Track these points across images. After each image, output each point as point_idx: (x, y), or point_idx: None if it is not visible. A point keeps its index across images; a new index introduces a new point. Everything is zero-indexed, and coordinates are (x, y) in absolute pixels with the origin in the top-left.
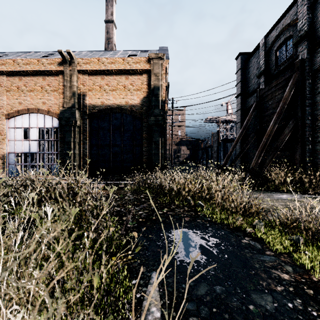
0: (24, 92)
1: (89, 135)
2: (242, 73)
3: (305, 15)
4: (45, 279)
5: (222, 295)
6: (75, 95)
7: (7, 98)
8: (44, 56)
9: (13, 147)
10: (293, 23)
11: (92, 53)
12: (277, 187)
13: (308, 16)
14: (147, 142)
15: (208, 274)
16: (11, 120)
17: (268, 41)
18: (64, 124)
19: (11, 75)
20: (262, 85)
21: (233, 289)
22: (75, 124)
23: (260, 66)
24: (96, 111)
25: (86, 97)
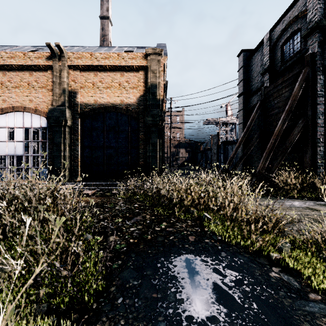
0: (8, 89)
1: (81, 136)
2: (245, 71)
3: (315, 5)
4: None
5: None
6: (66, 93)
7: None
8: (33, 50)
9: None
10: (301, 14)
11: (85, 49)
12: (286, 192)
13: (319, 6)
14: (144, 143)
15: None
16: None
17: (273, 35)
18: (53, 123)
19: None
20: (266, 83)
21: None
22: (65, 124)
23: (265, 62)
24: (89, 110)
25: (77, 95)
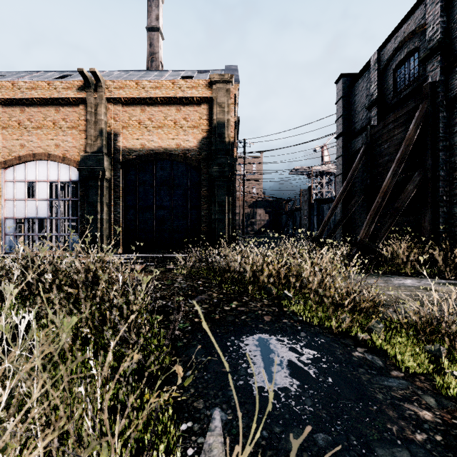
0: (28, 130)
1: (123, 192)
2: (345, 103)
3: (437, 18)
4: (19, 443)
5: (327, 451)
6: (103, 135)
7: (3, 139)
8: (58, 77)
9: (12, 210)
10: (419, 30)
11: (128, 74)
12: (397, 268)
13: (441, 19)
14: (208, 202)
15: (303, 411)
16: (9, 171)
17: (383, 56)
18: (87, 176)
19: (9, 104)
20: (374, 121)
21: (345, 439)
22: (102, 177)
23: (371, 92)
24: (134, 158)
25: (119, 138)
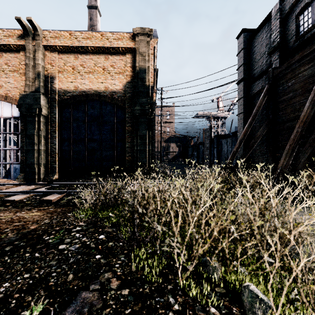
0: None
1: (59, 127)
2: (246, 53)
3: None
4: None
5: None
6: (40, 77)
7: None
8: None
9: None
10: None
11: None
12: None
13: None
14: (132, 136)
15: None
16: None
17: (285, 6)
18: (25, 112)
19: None
20: (275, 64)
21: None
22: (39, 113)
23: (273, 39)
24: (68, 98)
25: (55, 80)
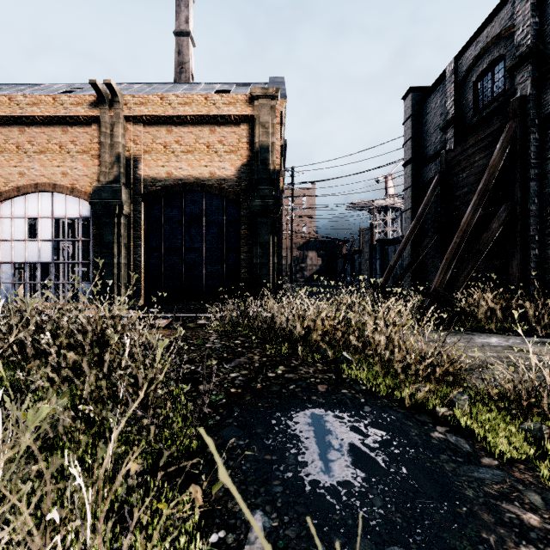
0: (28, 155)
1: (145, 231)
2: (415, 123)
3: (528, 18)
4: None
5: None
6: (121, 161)
7: None
8: (66, 91)
9: (9, 253)
10: (505, 33)
11: (152, 88)
12: (478, 323)
13: (533, 20)
14: (249, 243)
15: (371, 515)
16: (6, 205)
17: (461, 66)
18: (101, 211)
19: (6, 123)
20: (450, 144)
21: None
22: (120, 212)
23: (447, 110)
24: (158, 189)
25: (140, 164)
